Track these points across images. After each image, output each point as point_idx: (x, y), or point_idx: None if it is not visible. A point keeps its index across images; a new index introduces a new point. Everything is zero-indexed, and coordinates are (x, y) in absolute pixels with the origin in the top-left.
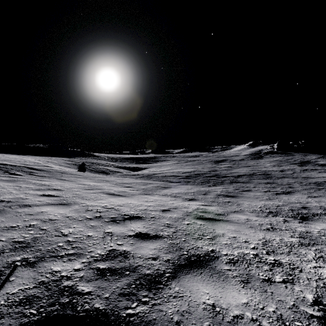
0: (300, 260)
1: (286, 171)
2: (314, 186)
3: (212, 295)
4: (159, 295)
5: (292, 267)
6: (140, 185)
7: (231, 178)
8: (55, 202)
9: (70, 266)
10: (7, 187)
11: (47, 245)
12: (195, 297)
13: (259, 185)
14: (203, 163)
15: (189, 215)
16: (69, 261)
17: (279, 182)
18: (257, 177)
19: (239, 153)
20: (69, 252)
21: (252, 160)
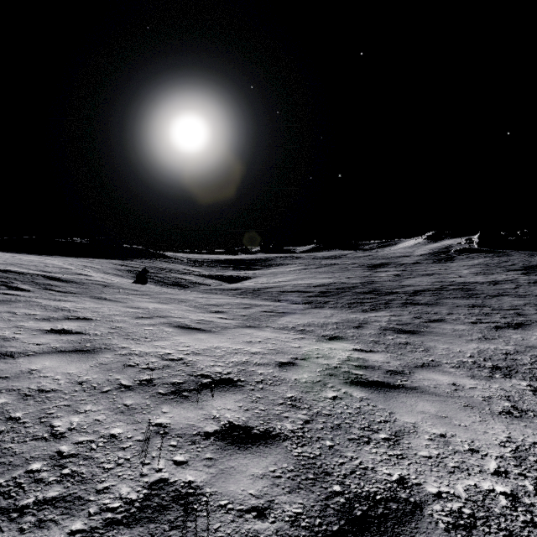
0: None
1: (501, 283)
2: None
3: None
4: None
5: None
6: (240, 308)
7: (402, 295)
8: (68, 346)
9: None
10: None
11: (1, 471)
12: None
13: (457, 309)
14: (349, 269)
15: (333, 374)
16: (37, 527)
17: (494, 303)
18: (451, 294)
19: (411, 252)
20: (46, 495)
21: (436, 264)
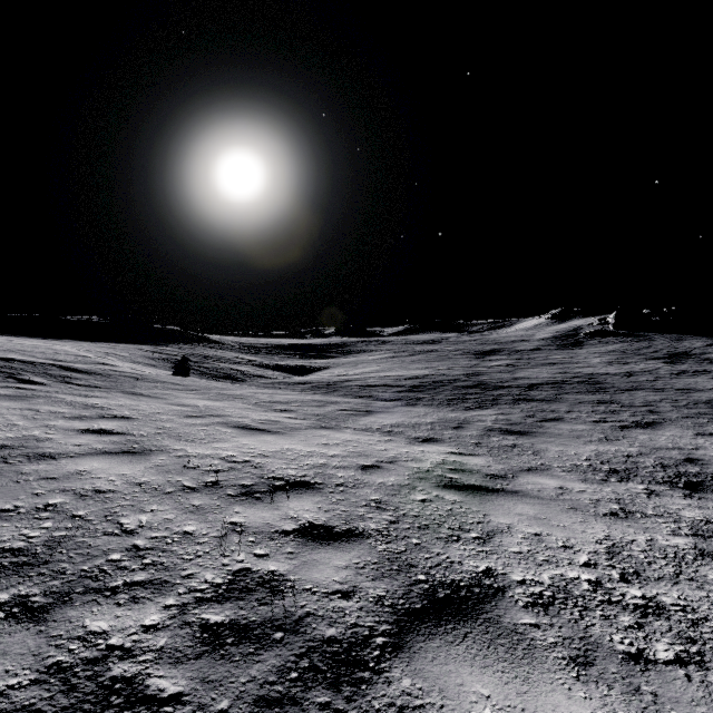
0: (708, 597)
1: (637, 375)
2: (707, 409)
3: (499, 704)
4: (360, 704)
5: (693, 618)
6: (311, 406)
7: (515, 390)
8: (113, 447)
9: (132, 618)
10: (6, 411)
11: (82, 560)
12: (456, 708)
13: (579, 406)
14: (450, 358)
15: (424, 478)
16: (132, 602)
17: (625, 399)
18: (575, 389)
19: (530, 335)
20: (133, 579)
21: (560, 351)
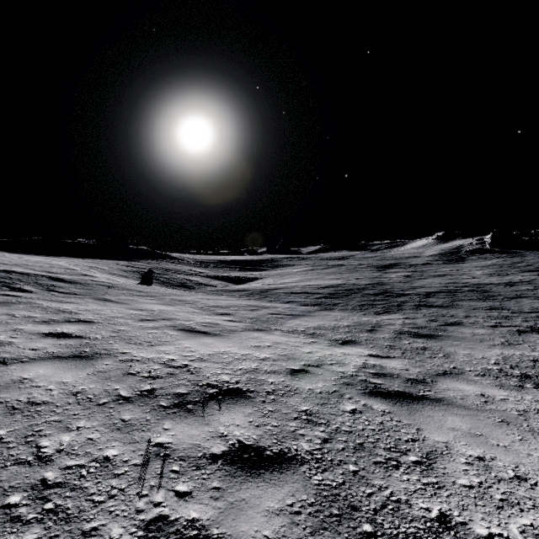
0: None
1: (518, 285)
2: None
3: None
4: None
5: None
6: (247, 310)
7: (415, 297)
8: (66, 351)
9: None
10: None
11: None
12: None
13: (474, 312)
14: (357, 270)
15: (350, 383)
16: None
17: (513, 306)
18: (467, 296)
19: (420, 252)
20: None
21: (447, 265)
